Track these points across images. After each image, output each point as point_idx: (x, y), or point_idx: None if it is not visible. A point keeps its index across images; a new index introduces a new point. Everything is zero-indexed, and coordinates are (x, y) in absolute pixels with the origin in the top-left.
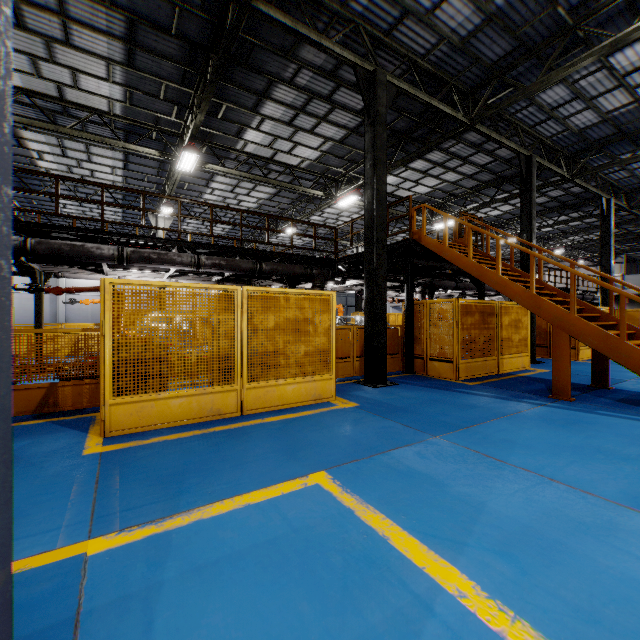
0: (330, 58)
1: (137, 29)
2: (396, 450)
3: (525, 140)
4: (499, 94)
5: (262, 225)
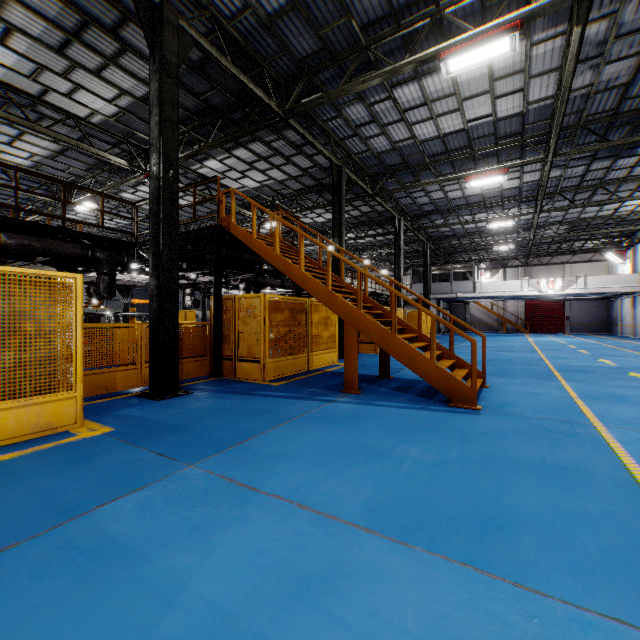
0: None
1: None
2: (110, 504)
3: (338, 152)
4: (311, 96)
5: (48, 193)
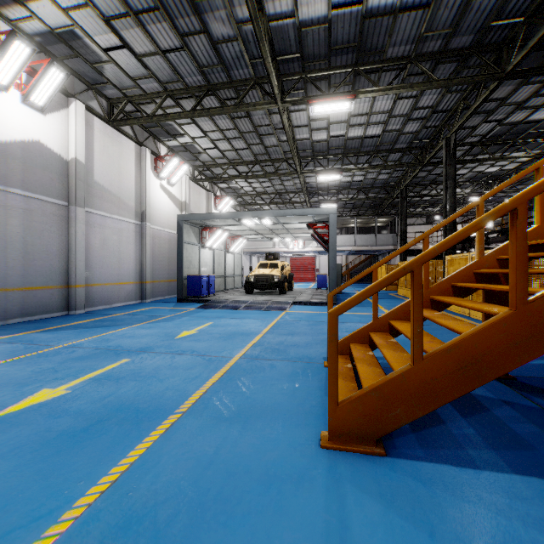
0: None
1: None
2: None
3: None
4: None
5: None
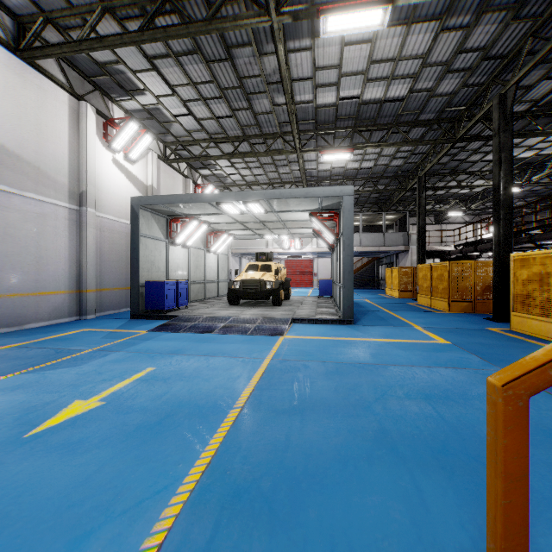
0: None
1: None
2: (475, 356)
3: None
4: None
5: None
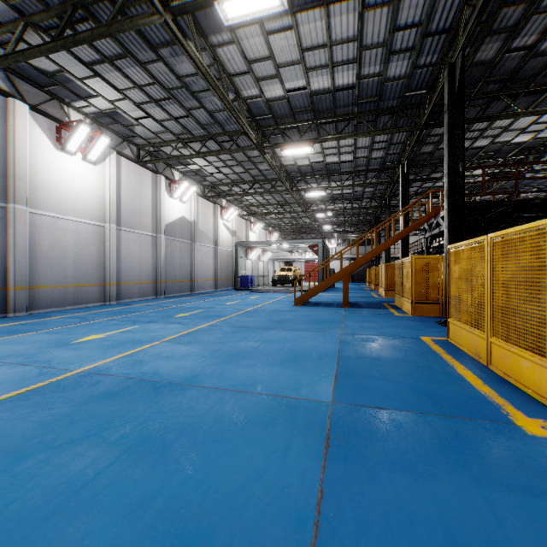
0: (427, 146)
1: (438, 171)
2: None
3: None
4: (415, 92)
5: None
